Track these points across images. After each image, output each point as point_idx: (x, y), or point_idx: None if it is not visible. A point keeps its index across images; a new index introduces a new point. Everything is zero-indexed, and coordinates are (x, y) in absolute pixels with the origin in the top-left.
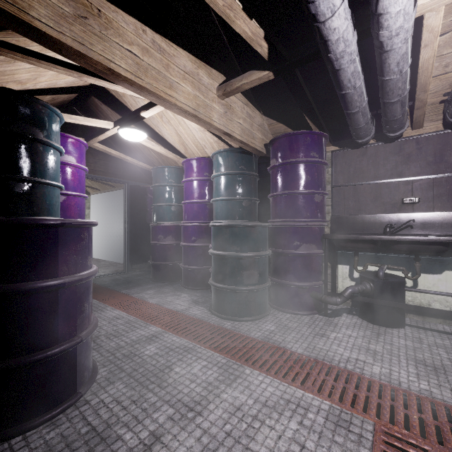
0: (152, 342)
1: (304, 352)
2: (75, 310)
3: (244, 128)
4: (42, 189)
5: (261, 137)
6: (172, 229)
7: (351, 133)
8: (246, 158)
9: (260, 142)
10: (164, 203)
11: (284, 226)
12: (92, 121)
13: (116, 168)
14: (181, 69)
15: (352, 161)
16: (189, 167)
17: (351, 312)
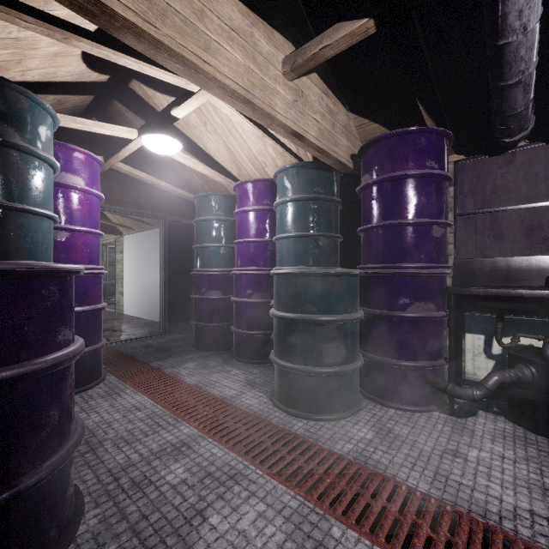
0: (180, 457)
1: (430, 489)
2: (26, 426)
3: (322, 128)
4: (18, 219)
5: (347, 144)
6: (221, 279)
7: (495, 126)
8: (324, 176)
9: (345, 151)
10: (211, 244)
11: (385, 274)
12: (107, 127)
13: (150, 199)
14: (224, 22)
15: (488, 175)
16: (243, 193)
17: (490, 408)
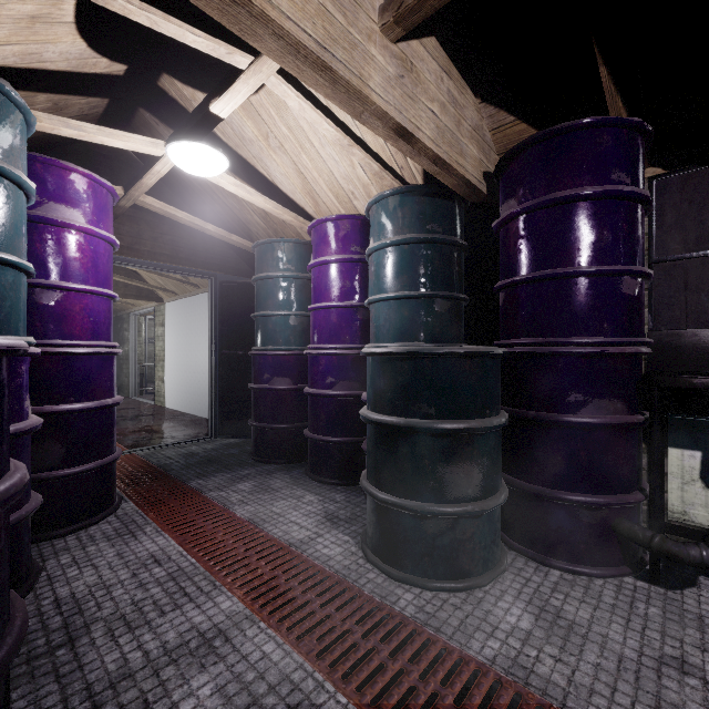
0: (209, 661)
1: None
2: None
3: (441, 125)
4: None
5: (478, 155)
6: (291, 362)
7: None
8: (442, 207)
9: (475, 166)
10: (276, 311)
11: (542, 355)
12: (118, 136)
13: (194, 249)
14: None
15: (708, 196)
16: (322, 237)
17: None
